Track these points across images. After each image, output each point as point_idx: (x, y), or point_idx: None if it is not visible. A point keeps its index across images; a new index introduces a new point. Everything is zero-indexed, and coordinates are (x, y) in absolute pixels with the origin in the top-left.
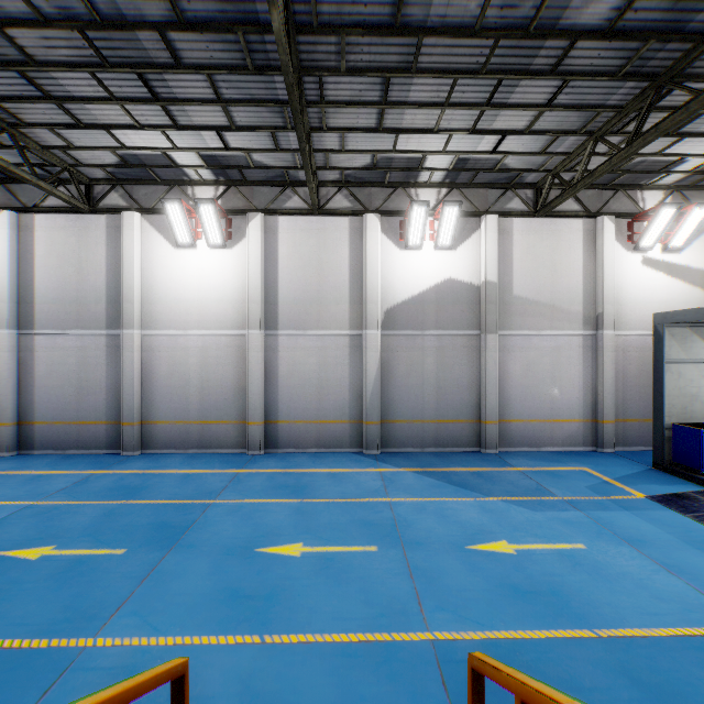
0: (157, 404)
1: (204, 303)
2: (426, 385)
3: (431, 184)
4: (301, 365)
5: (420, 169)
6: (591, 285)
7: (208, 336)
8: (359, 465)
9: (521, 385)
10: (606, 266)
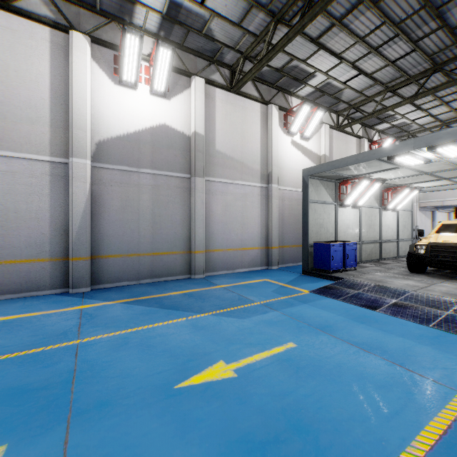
0: None
1: None
2: (142, 220)
3: (147, 31)
4: None
5: (134, 1)
6: (265, 152)
7: None
8: (55, 306)
9: (222, 222)
10: (274, 140)
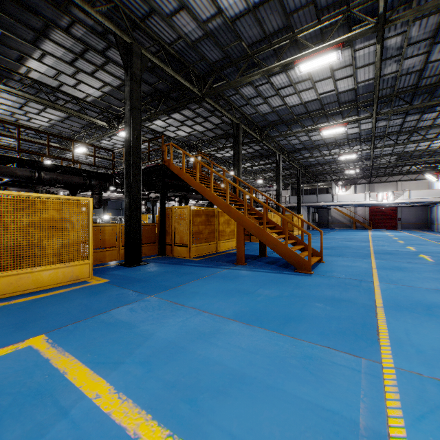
0: None
1: None
2: None
3: None
4: None
5: None
6: None
7: None
8: None
9: None
10: None
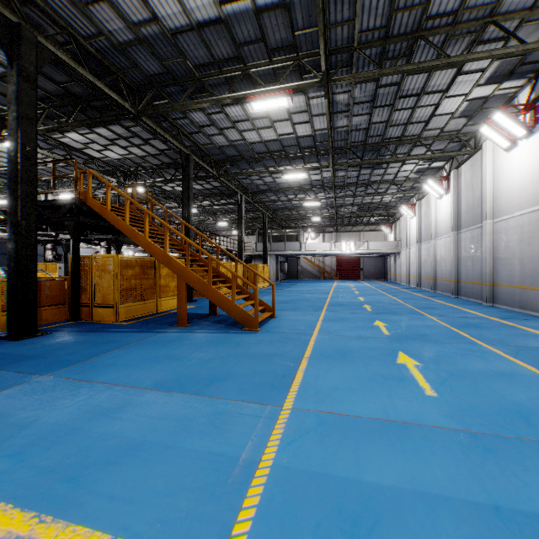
0: (499, 271)
1: (521, 188)
2: None
3: None
4: None
5: None
6: None
7: (523, 214)
8: None
9: None
10: None
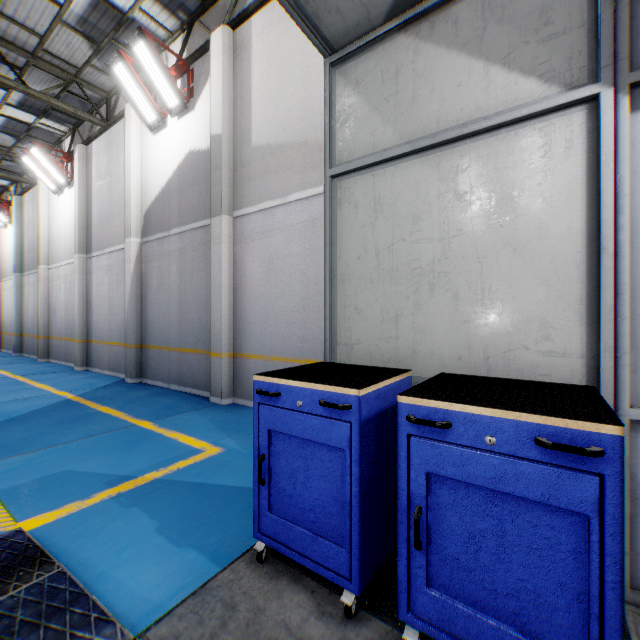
0: (53, 323)
1: (66, 237)
2: (171, 301)
3: (175, 33)
4: (102, 285)
5: (125, 17)
6: None
7: (68, 265)
8: (71, 387)
9: (262, 296)
10: None
